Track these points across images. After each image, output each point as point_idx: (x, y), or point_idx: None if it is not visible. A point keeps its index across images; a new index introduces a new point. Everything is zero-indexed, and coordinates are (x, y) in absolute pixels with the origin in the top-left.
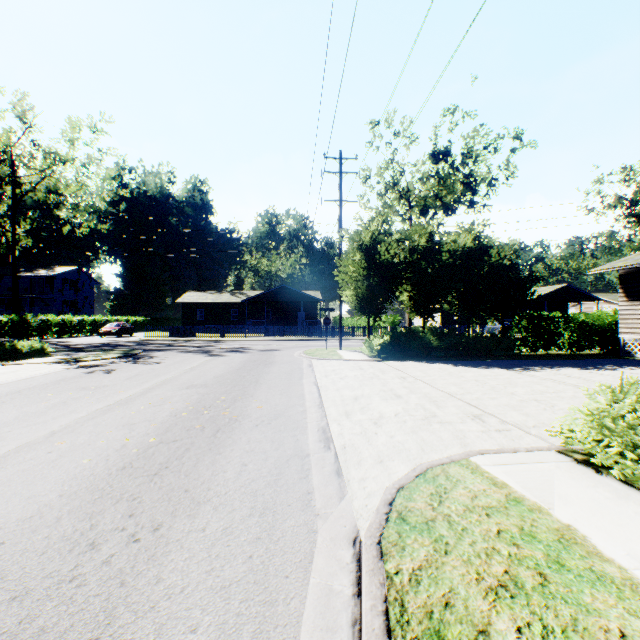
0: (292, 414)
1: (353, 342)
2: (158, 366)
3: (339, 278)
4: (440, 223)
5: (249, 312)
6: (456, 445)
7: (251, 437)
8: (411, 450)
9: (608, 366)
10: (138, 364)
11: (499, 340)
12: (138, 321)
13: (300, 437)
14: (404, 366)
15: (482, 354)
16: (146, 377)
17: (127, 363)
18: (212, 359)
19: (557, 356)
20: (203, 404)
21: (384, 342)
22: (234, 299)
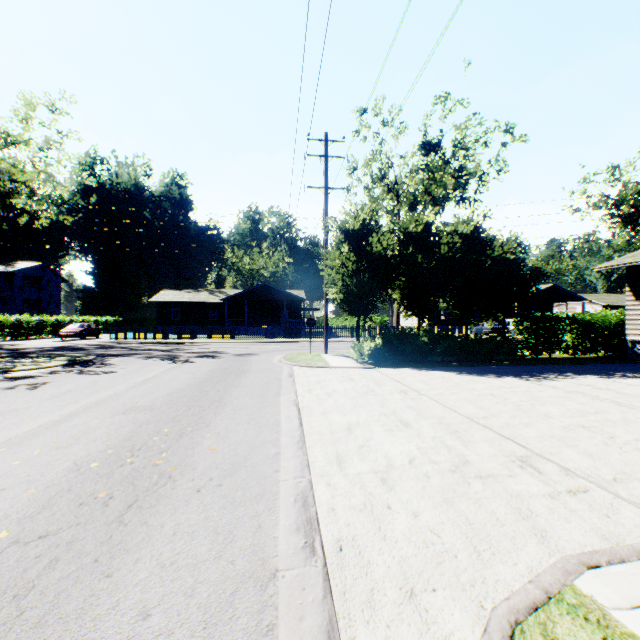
0: (258, 462)
1: (339, 344)
2: (104, 377)
3: (325, 273)
4: (437, 213)
5: (229, 312)
6: (529, 537)
7: (181, 521)
8: (458, 554)
9: (627, 373)
10: (81, 375)
11: (500, 343)
12: (108, 321)
13: (264, 519)
14: (401, 375)
15: (482, 358)
16: (78, 395)
17: (68, 373)
18: (176, 367)
19: (563, 360)
20: (132, 443)
21: (376, 346)
22: (213, 298)
